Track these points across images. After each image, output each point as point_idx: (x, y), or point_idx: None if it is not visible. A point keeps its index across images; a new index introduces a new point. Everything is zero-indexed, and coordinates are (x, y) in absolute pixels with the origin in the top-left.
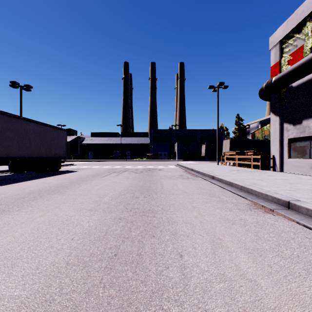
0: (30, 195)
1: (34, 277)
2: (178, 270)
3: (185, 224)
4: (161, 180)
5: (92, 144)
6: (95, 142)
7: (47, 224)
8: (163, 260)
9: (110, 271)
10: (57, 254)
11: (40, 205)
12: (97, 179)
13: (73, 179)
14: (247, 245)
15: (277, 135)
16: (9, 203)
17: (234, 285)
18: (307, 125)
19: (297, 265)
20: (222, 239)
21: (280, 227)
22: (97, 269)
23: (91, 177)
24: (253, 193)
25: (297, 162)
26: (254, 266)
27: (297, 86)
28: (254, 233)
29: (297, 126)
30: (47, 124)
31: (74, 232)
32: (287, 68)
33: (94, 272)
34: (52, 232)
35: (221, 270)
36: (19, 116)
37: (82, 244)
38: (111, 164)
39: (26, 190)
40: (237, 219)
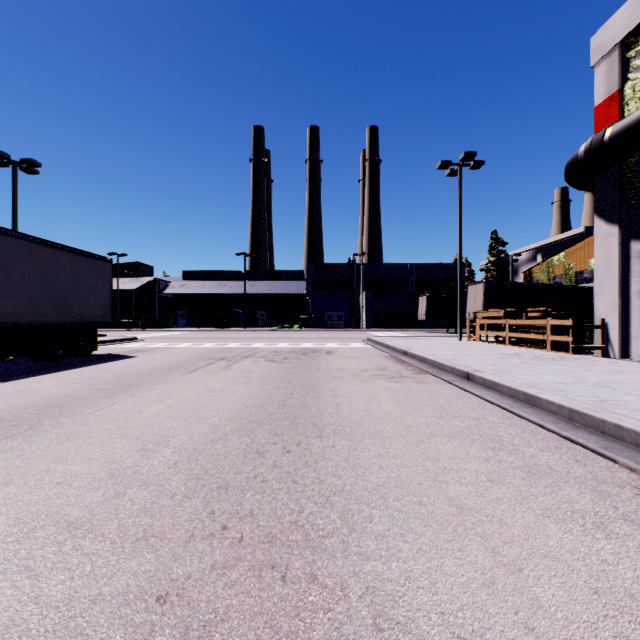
0: None
1: None
2: None
3: None
4: (332, 382)
5: (185, 294)
6: (191, 290)
7: None
8: None
9: None
10: None
11: None
12: (170, 379)
13: (108, 381)
14: None
15: (612, 270)
16: None
17: None
18: None
19: None
20: None
21: None
22: None
23: (158, 373)
24: (625, 438)
25: None
26: None
27: None
28: None
29: None
30: (58, 244)
31: None
32: None
33: None
34: None
35: None
36: None
37: None
38: (221, 338)
39: None
40: None
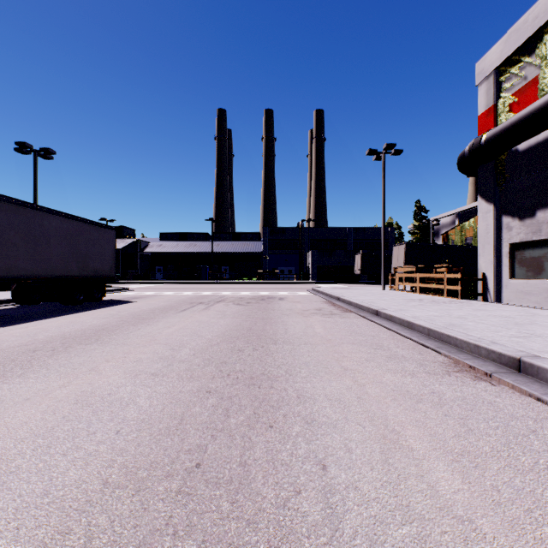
0: (46, 346)
1: (39, 513)
2: (318, 498)
3: (329, 401)
4: (283, 317)
5: (161, 253)
6: (167, 249)
7: (72, 401)
8: (289, 476)
9: (188, 500)
10: (87, 464)
11: (63, 365)
12: (169, 315)
13: (126, 316)
14: (448, 446)
15: (490, 237)
16: (7, 360)
17: (430, 531)
18: (545, 218)
19: (547, 488)
20: (399, 433)
21: (506, 409)
22: (162, 495)
23: (158, 312)
24: (451, 342)
25: (527, 285)
26: (465, 489)
27: (527, 149)
28: (459, 421)
29: (526, 221)
30: (80, 218)
31: (122, 419)
32: (509, 117)
33: (157, 502)
34: (81, 419)
35: (402, 497)
36: (30, 203)
37: (135, 444)
38: (195, 289)
39: (39, 336)
40: (425, 392)
